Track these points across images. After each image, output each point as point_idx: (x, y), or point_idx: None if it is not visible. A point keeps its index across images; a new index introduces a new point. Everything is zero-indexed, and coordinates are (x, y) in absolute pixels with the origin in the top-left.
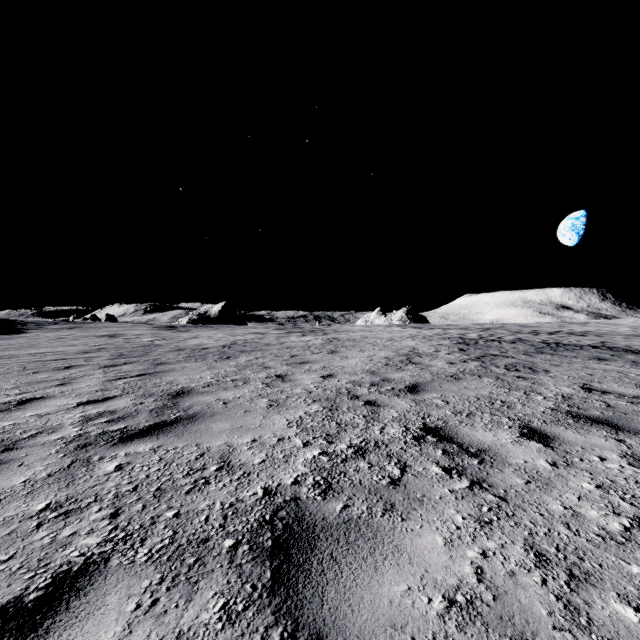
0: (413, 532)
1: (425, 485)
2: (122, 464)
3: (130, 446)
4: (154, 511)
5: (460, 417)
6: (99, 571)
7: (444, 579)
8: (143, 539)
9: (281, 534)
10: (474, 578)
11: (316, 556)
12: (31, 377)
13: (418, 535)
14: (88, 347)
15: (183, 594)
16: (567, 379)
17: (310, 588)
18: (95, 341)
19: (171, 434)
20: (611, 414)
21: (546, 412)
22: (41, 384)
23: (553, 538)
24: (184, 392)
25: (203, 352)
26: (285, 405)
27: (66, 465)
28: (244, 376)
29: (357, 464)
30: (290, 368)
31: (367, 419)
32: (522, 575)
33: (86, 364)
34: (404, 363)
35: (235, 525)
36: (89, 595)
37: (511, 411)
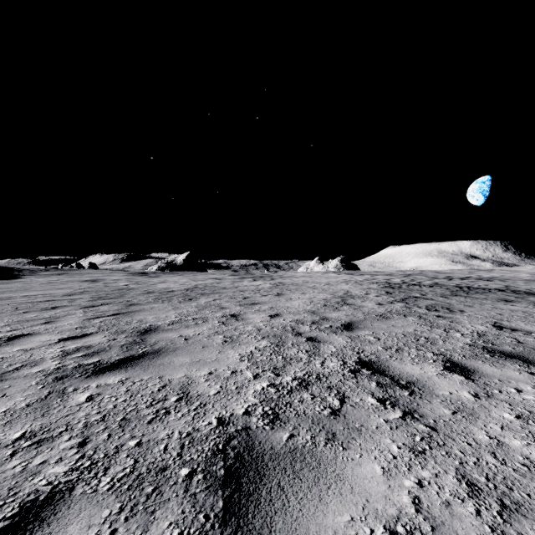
0: (353, 461)
1: (362, 415)
2: (93, 395)
3: (101, 378)
4: (118, 440)
5: (390, 352)
6: (64, 500)
7: (384, 509)
8: (107, 468)
9: (233, 463)
10: (412, 508)
11: (265, 485)
12: (21, 316)
13: (358, 464)
14: (72, 290)
15: (140, 524)
16: (480, 318)
17: (259, 518)
18: (79, 285)
19: (138, 367)
20: (522, 349)
21: (465, 347)
22: (29, 322)
23: (482, 467)
24: (151, 329)
25: (169, 294)
26: (238, 341)
27: (43, 396)
28: (203, 315)
29: (301, 395)
30: (243, 308)
31: (309, 354)
32: (457, 505)
33: (69, 305)
34: (340, 304)
35: (191, 454)
36: (52, 525)
37: (434, 346)
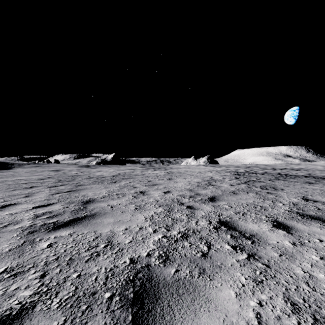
0: (217, 288)
1: (222, 257)
2: (52, 243)
3: (58, 232)
4: (66, 273)
5: (239, 215)
6: (28, 315)
7: (237, 322)
8: (57, 292)
9: (139, 289)
10: (256, 321)
11: (159, 304)
12: (11, 192)
13: (220, 290)
14: (43, 176)
15: None
16: (294, 194)
17: None
18: (47, 173)
19: (81, 225)
20: (321, 214)
21: (285, 212)
22: (15, 196)
23: (300, 292)
24: (90, 201)
25: (102, 179)
26: (144, 208)
27: (20, 244)
28: (123, 192)
29: (183, 243)
30: (147, 188)
31: (188, 216)
32: (285, 319)
33: (41, 185)
34: (207, 185)
35: (112, 283)
36: None
37: (266, 212)
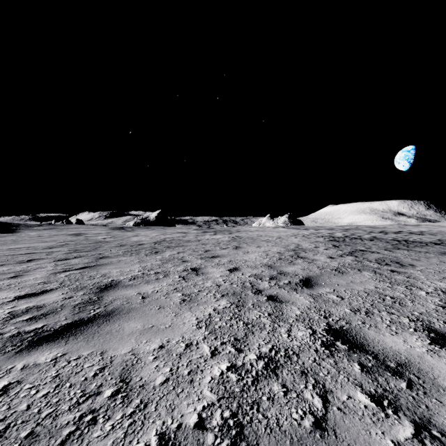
0: None
1: (359, 431)
2: (10, 384)
3: (33, 354)
4: None
5: (360, 316)
6: None
7: None
8: None
9: None
10: None
11: None
12: None
13: None
14: (55, 243)
15: None
16: (434, 273)
17: None
18: (63, 238)
19: (81, 337)
20: None
21: (439, 310)
22: None
23: None
24: (112, 285)
25: (138, 247)
26: (196, 300)
27: None
28: (165, 269)
29: (270, 387)
30: (203, 262)
31: (272, 318)
32: None
33: (45, 258)
34: (294, 257)
35: None
36: None
37: (405, 309)
